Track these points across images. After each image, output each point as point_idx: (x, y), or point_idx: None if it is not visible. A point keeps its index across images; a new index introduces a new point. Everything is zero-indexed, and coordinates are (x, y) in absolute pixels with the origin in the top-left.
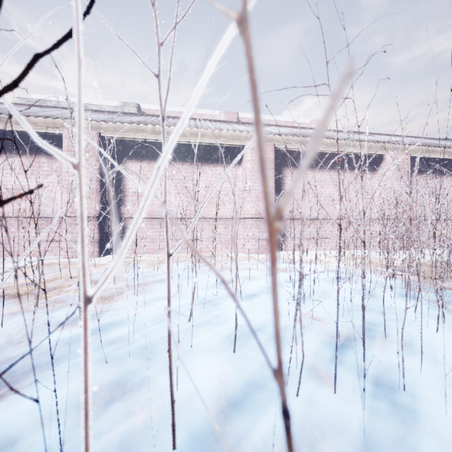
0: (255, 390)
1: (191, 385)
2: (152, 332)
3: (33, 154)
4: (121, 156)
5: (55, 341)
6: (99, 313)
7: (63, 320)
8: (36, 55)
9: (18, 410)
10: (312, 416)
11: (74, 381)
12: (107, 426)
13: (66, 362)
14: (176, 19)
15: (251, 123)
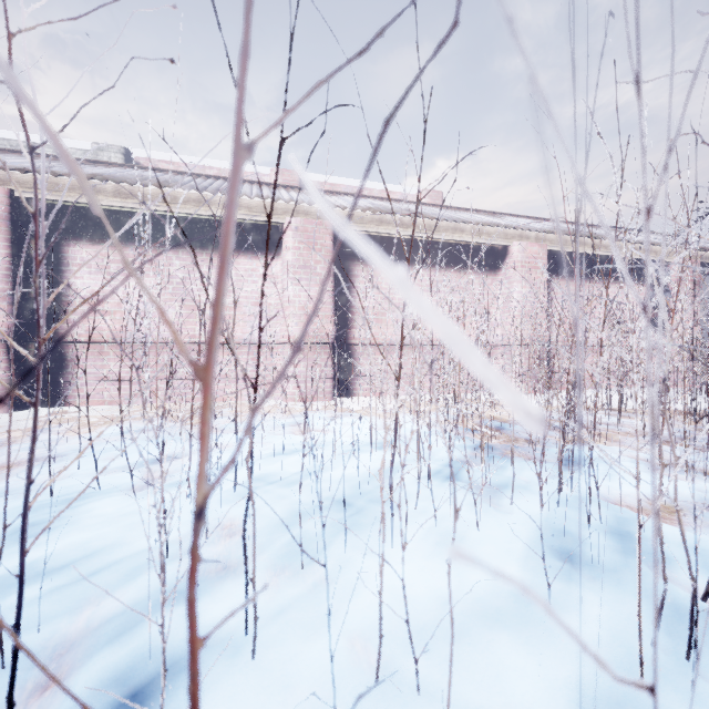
0: None
1: None
2: None
3: None
4: (59, 233)
5: None
6: None
7: None
8: None
9: None
10: None
11: None
12: None
13: None
14: None
15: None
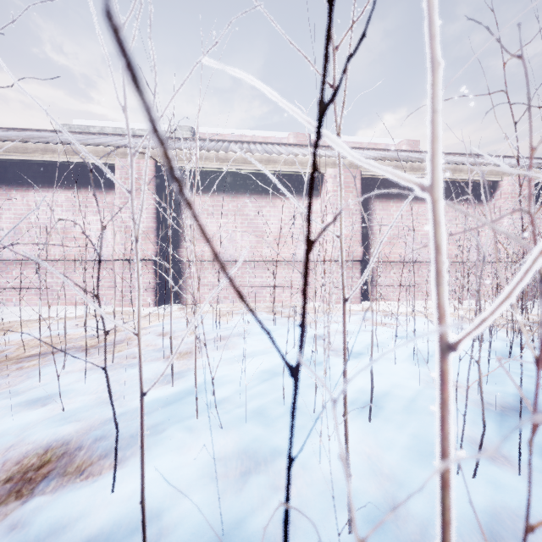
0: (417, 467)
1: (335, 458)
2: (259, 394)
3: (81, 188)
4: None
5: (152, 401)
6: (185, 371)
7: (149, 377)
8: (346, 59)
9: (147, 478)
10: (504, 502)
11: (194, 448)
12: (256, 501)
13: (176, 426)
14: (352, 18)
15: (327, 146)
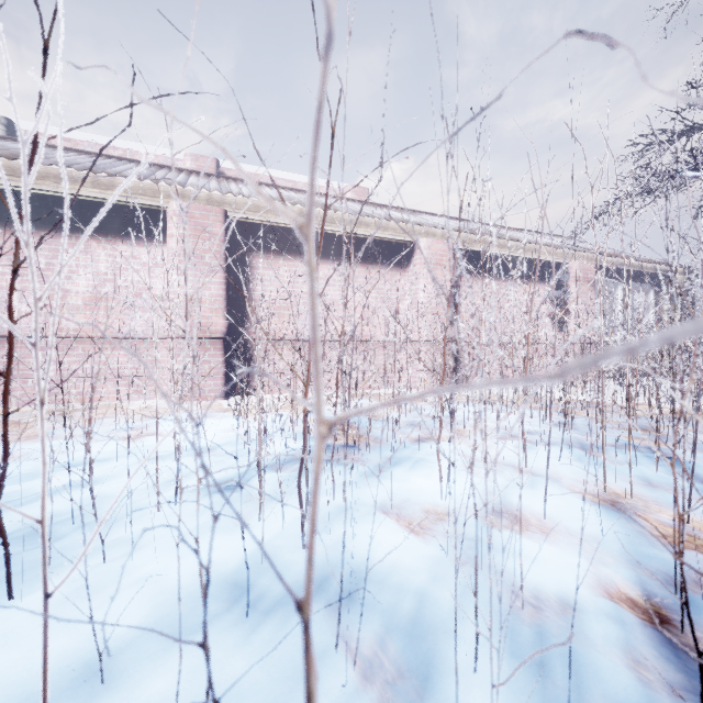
0: None
1: None
2: None
3: None
4: None
5: None
6: None
7: None
8: None
9: None
10: None
11: None
12: None
13: None
14: None
15: (222, 175)
